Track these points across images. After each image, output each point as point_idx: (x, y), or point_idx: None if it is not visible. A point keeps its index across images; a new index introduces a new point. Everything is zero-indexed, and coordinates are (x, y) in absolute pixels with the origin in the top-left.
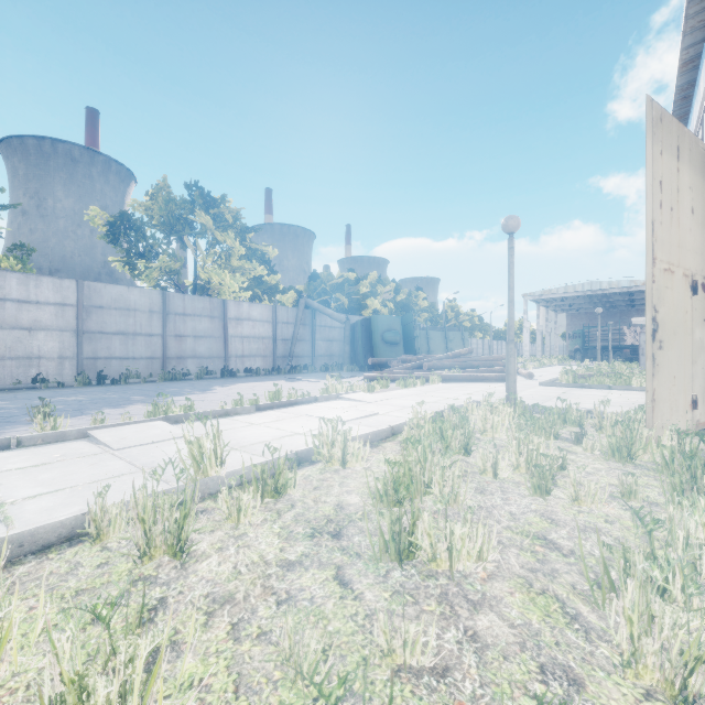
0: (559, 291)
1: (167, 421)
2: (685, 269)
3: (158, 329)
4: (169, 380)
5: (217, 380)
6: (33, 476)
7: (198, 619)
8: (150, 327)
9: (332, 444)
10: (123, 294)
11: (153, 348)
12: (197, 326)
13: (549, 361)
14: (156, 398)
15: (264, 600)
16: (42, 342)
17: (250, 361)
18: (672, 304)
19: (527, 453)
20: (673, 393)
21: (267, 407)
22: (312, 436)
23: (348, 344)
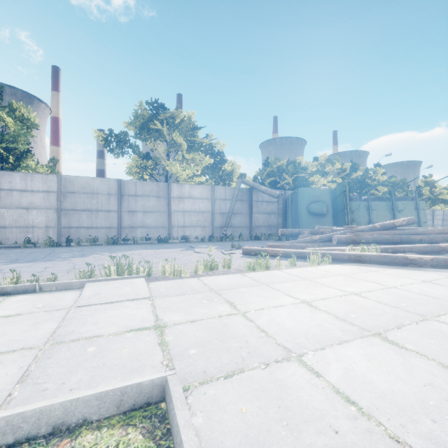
0: None
1: None
2: None
3: (114, 207)
4: (111, 244)
5: (141, 245)
6: None
7: None
8: (108, 205)
9: None
10: (89, 183)
11: (111, 220)
12: (146, 204)
13: None
14: None
15: None
16: (35, 216)
17: (190, 230)
18: None
19: None
20: None
21: None
22: None
23: (281, 216)
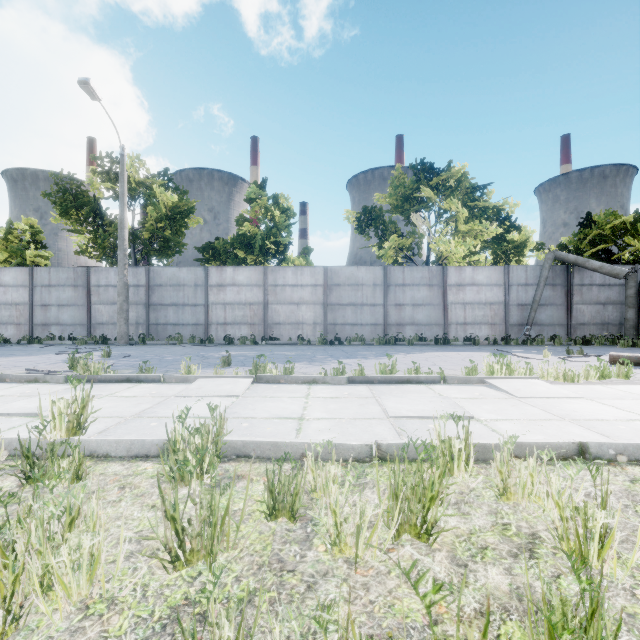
0: None
1: (261, 379)
2: None
3: (380, 300)
4: (382, 344)
5: (422, 347)
6: (105, 403)
7: None
8: (373, 298)
9: (216, 443)
10: (354, 273)
11: (376, 316)
12: (415, 295)
13: None
14: (329, 358)
15: None
16: (304, 312)
17: (473, 329)
18: None
19: None
20: None
21: (364, 380)
22: (200, 425)
23: (631, 307)
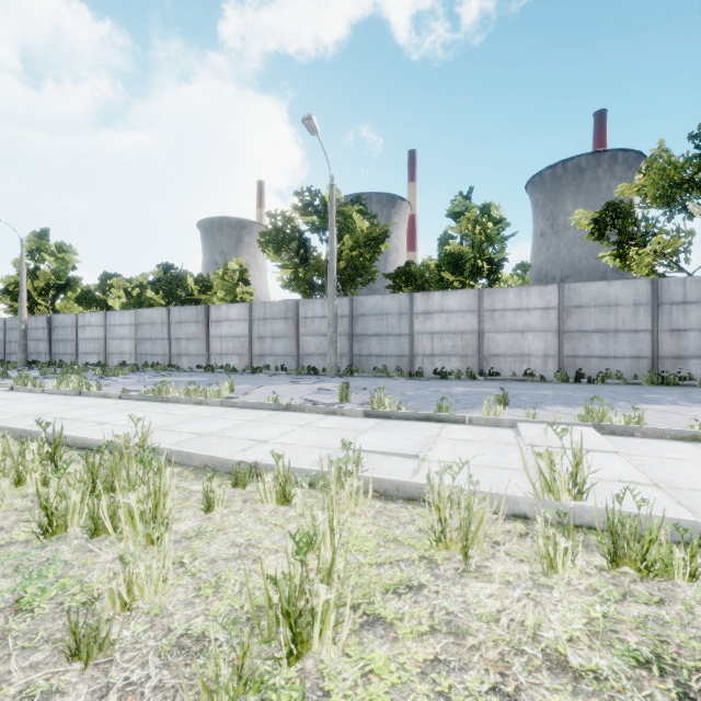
0: None
1: (601, 429)
2: None
3: (644, 324)
4: (657, 384)
5: None
6: (456, 447)
7: (422, 625)
8: (634, 322)
9: None
10: (603, 290)
11: (638, 346)
12: None
13: None
14: (620, 402)
15: (484, 669)
16: (530, 342)
17: None
18: None
19: None
20: None
21: None
22: None
23: None
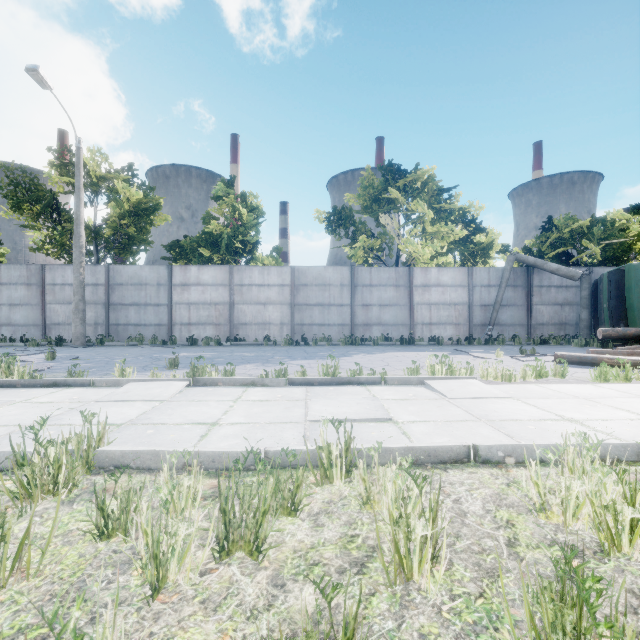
0: None
1: (198, 382)
2: None
3: (347, 300)
4: (348, 344)
5: (386, 347)
6: (13, 410)
7: None
8: (341, 299)
9: (88, 454)
10: (321, 273)
11: (343, 316)
12: (382, 295)
13: None
14: (285, 359)
15: None
16: (271, 312)
17: (439, 329)
18: None
19: None
20: None
21: (304, 382)
22: (75, 435)
23: (585, 308)
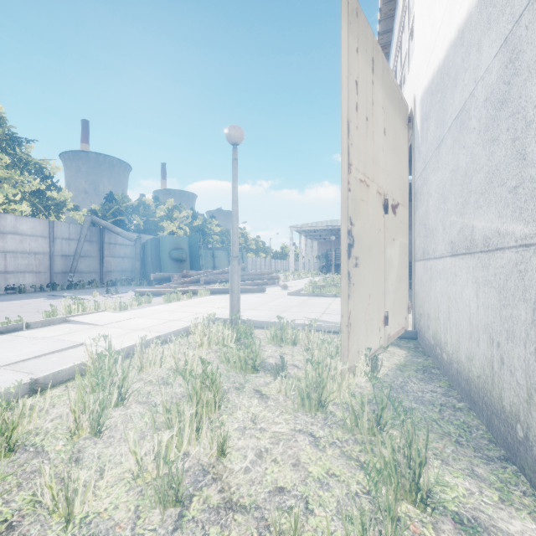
0: (312, 225)
1: None
2: (379, 186)
3: None
4: None
5: None
6: None
7: None
8: None
9: None
10: None
11: None
12: None
13: (305, 274)
14: None
15: None
16: None
17: (17, 278)
18: (368, 219)
19: (157, 445)
20: (369, 313)
21: None
22: None
23: (139, 260)
